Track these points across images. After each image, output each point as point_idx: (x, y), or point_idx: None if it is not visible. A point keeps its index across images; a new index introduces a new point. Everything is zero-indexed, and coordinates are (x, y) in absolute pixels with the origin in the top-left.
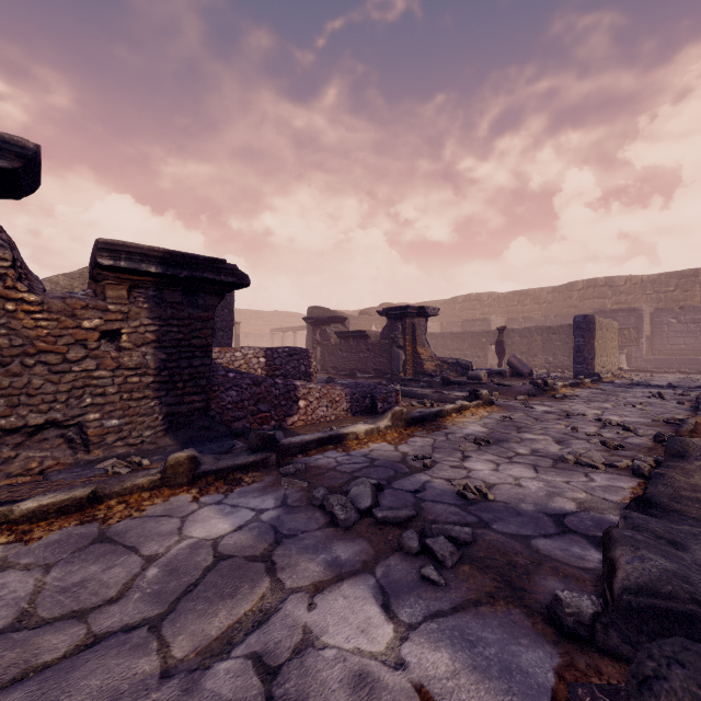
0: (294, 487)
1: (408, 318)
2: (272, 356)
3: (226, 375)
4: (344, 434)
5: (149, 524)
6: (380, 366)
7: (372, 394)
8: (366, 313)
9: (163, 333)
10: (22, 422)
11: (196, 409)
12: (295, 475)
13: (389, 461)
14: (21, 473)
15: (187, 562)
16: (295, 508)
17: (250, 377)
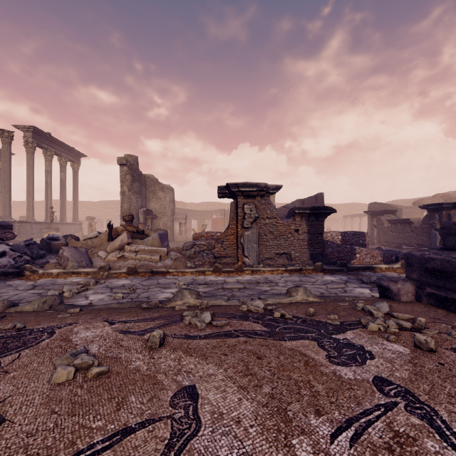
0: (352, 276)
1: (443, 210)
2: (344, 235)
3: (327, 243)
4: (374, 267)
5: (314, 276)
6: (421, 242)
7: (396, 255)
8: (418, 203)
9: (309, 229)
10: (279, 252)
11: (318, 253)
12: (352, 274)
13: (391, 277)
14: (279, 264)
15: (326, 281)
16: (352, 279)
17: (336, 244)
